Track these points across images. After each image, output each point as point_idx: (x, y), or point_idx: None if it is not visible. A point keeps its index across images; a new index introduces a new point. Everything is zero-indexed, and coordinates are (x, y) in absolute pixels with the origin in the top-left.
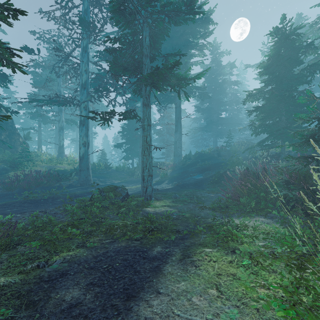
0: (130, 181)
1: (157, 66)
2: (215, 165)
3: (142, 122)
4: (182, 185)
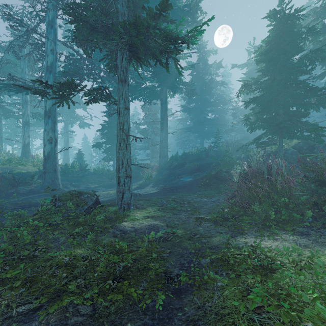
0: (109, 185)
1: (135, 14)
2: (205, 166)
3: (117, 104)
4: (169, 188)
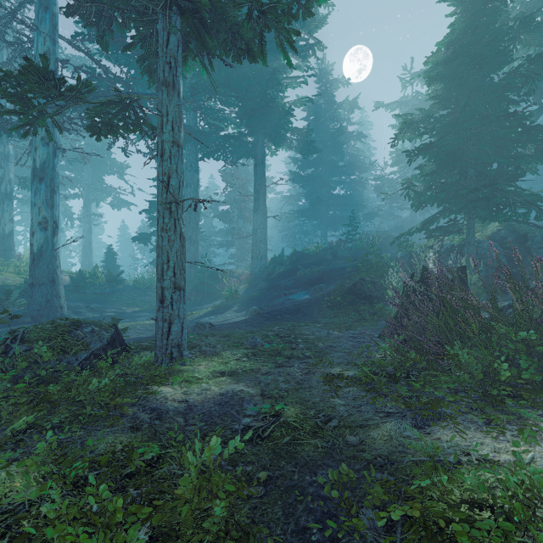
0: None
1: None
2: (332, 274)
3: (158, 135)
4: (269, 313)
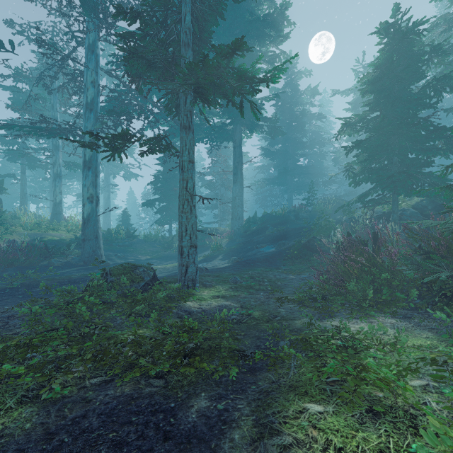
0: (165, 257)
1: (203, 52)
2: (293, 232)
3: (180, 157)
4: (245, 261)
